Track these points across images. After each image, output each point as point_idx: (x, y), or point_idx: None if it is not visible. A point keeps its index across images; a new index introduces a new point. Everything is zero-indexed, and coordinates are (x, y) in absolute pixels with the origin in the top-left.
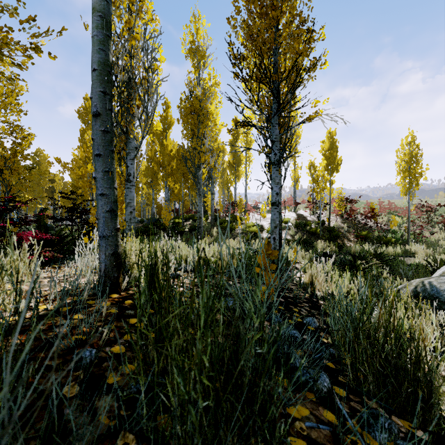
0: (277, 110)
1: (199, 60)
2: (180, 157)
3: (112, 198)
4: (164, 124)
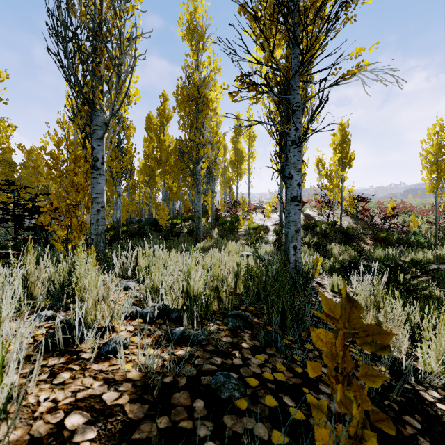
0: (301, 63)
1: (198, 41)
2: (178, 152)
3: None
4: (161, 117)
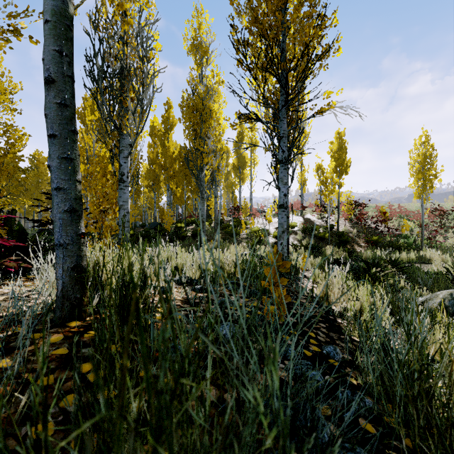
0: (285, 102)
1: (202, 57)
2: (182, 159)
3: (73, 194)
4: (166, 124)
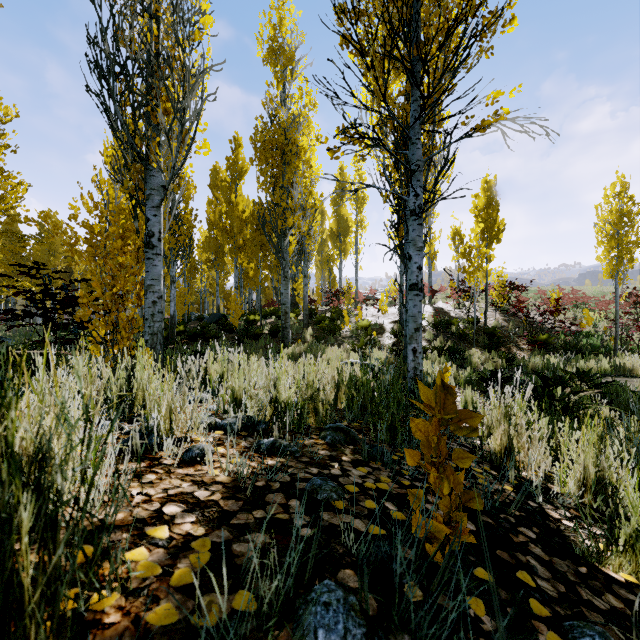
0: (422, 110)
1: (285, 66)
2: (256, 220)
3: None
4: (233, 171)
